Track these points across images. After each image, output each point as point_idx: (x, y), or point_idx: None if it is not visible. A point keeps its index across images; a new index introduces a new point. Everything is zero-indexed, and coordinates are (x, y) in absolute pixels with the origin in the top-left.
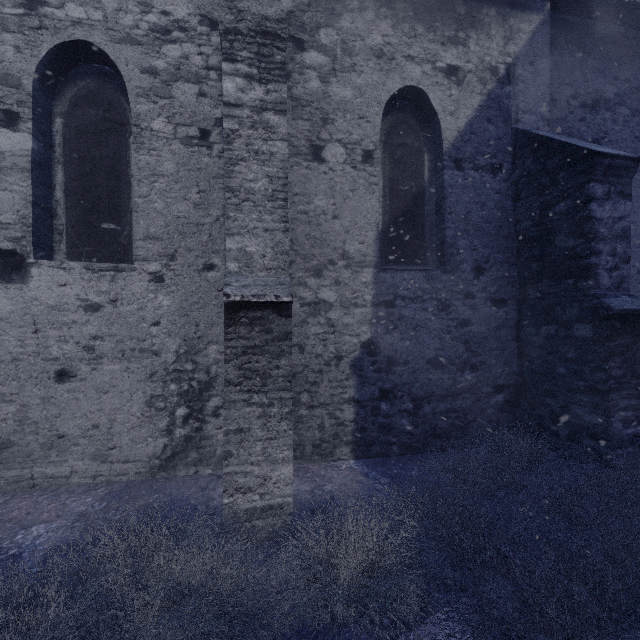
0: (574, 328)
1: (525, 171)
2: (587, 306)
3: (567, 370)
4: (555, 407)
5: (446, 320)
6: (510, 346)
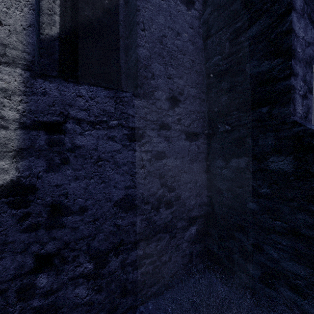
0: (269, 161)
1: (215, 5)
2: (286, 135)
3: (260, 206)
4: (246, 243)
5: (139, 152)
6: (201, 178)
